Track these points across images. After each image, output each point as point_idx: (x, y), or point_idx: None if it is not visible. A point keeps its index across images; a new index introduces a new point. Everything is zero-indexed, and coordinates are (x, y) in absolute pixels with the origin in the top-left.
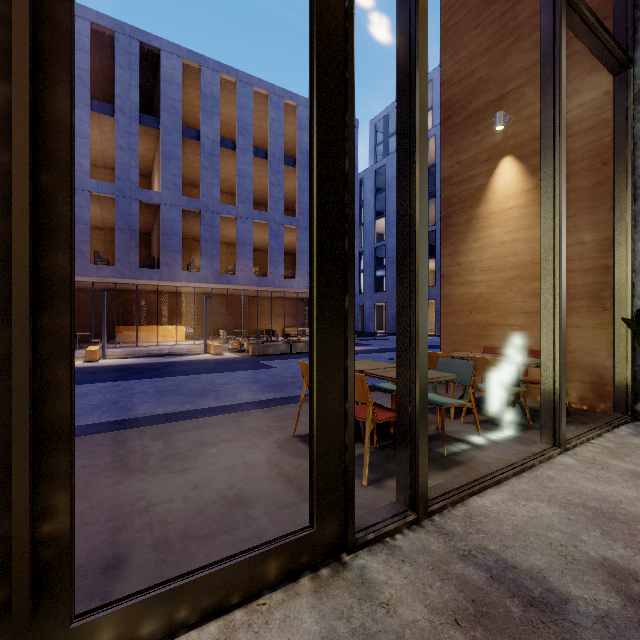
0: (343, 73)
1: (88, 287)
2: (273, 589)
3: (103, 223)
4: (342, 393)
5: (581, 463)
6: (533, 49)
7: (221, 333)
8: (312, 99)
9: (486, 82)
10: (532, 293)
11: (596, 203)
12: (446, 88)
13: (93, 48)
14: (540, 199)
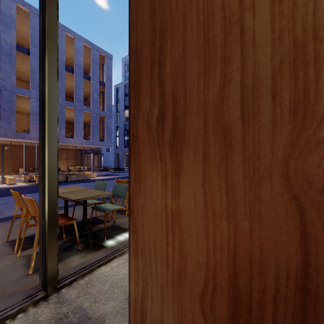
0: None
1: None
2: None
3: None
4: None
5: None
6: None
7: (20, 170)
8: None
9: None
10: None
11: None
12: None
13: None
14: None
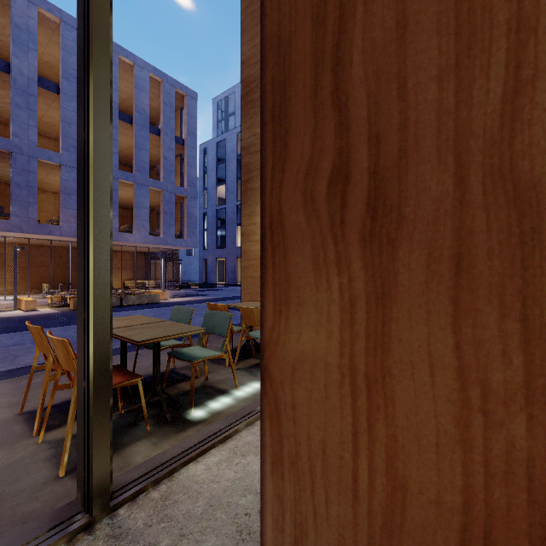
0: None
1: None
2: None
3: None
4: None
5: None
6: None
7: (44, 287)
8: None
9: None
10: None
11: None
12: (246, 67)
13: None
14: None
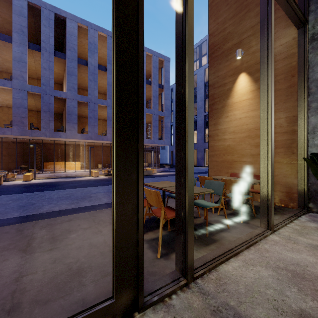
0: None
1: (28, 141)
2: None
3: (36, 108)
4: (135, 207)
5: (283, 239)
6: (256, 16)
7: (99, 165)
8: (113, 10)
9: (232, 34)
10: (255, 145)
11: (288, 97)
12: (211, 37)
13: (30, 15)
14: (260, 92)
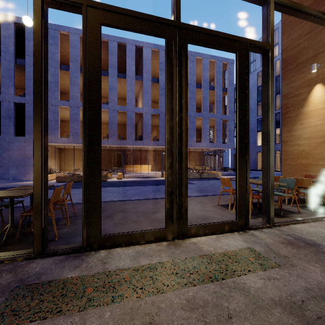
0: (245, 91)
1: (114, 149)
2: (227, 233)
3: (119, 122)
4: (245, 183)
5: None
6: None
7: None
8: (236, 101)
9: (307, 48)
10: None
11: None
12: (284, 52)
13: (117, 51)
14: None
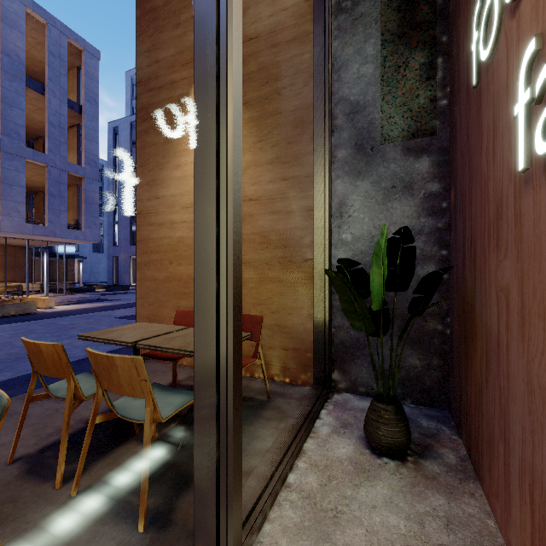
0: None
1: None
2: None
3: None
4: None
5: None
6: None
7: None
8: None
9: None
10: None
11: (298, 131)
12: None
13: None
14: None
